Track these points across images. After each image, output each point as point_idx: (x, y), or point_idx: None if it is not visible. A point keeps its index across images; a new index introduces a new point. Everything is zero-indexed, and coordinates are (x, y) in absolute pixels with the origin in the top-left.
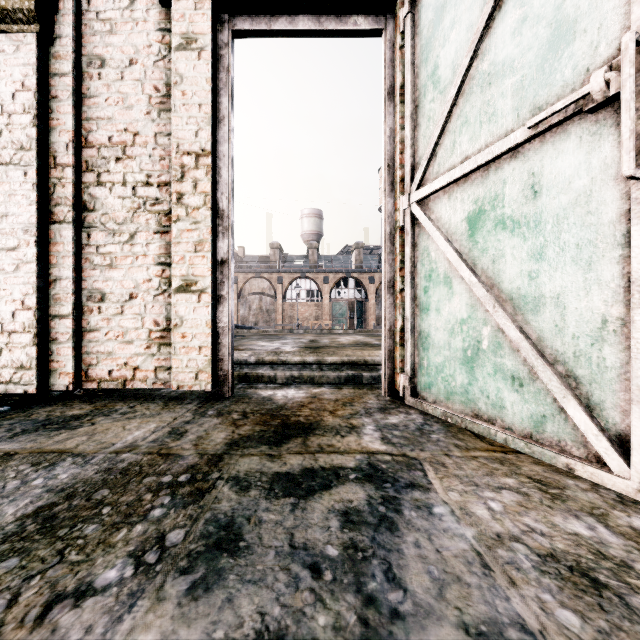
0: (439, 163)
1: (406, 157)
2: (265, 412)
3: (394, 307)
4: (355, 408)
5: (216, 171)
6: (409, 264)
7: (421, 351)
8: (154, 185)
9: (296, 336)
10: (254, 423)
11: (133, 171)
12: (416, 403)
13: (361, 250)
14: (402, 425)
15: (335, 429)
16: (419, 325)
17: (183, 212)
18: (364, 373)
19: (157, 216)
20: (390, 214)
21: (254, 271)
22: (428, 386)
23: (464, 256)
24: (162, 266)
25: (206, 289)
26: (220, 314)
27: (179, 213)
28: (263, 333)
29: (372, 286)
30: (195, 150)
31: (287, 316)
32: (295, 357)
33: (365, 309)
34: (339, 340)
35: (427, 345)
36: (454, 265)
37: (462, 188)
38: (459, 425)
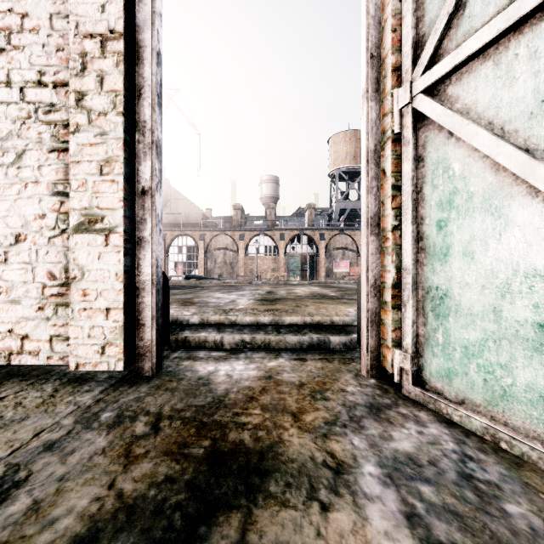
0: (471, 14)
1: (404, 31)
2: (191, 415)
3: (380, 253)
4: (331, 405)
5: (135, 67)
6: (410, 188)
7: (431, 318)
8: (49, 85)
9: (254, 287)
10: (162, 450)
11: (20, 67)
12: (424, 398)
13: (313, 210)
14: (426, 461)
15: (306, 475)
16: (427, 278)
17: (84, 119)
18: (332, 337)
19: (53, 128)
20: (374, 124)
21: (219, 229)
22: (446, 374)
23: (539, 154)
24: (60, 197)
25: (116, 227)
26: (140, 263)
27: (79, 120)
28: (224, 284)
29: (322, 242)
30: (101, 31)
31: (248, 268)
32: (247, 316)
33: (316, 262)
34: (295, 291)
35: (444, 310)
36: (516, 173)
37: (533, 33)
38: (532, 463)
